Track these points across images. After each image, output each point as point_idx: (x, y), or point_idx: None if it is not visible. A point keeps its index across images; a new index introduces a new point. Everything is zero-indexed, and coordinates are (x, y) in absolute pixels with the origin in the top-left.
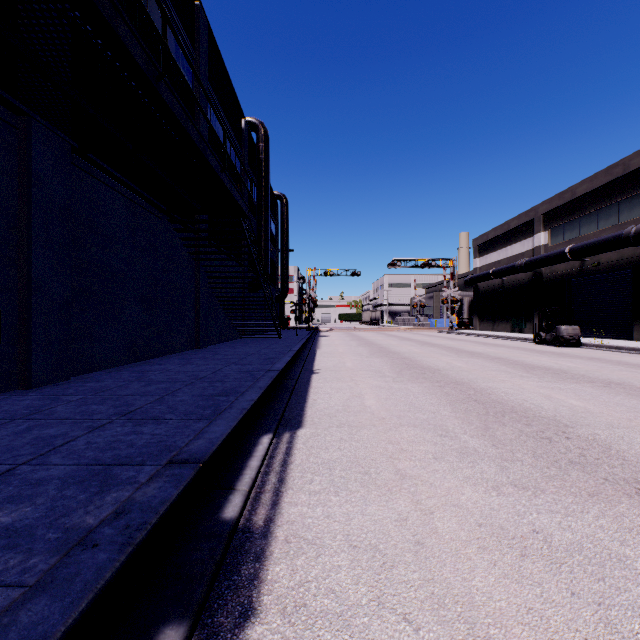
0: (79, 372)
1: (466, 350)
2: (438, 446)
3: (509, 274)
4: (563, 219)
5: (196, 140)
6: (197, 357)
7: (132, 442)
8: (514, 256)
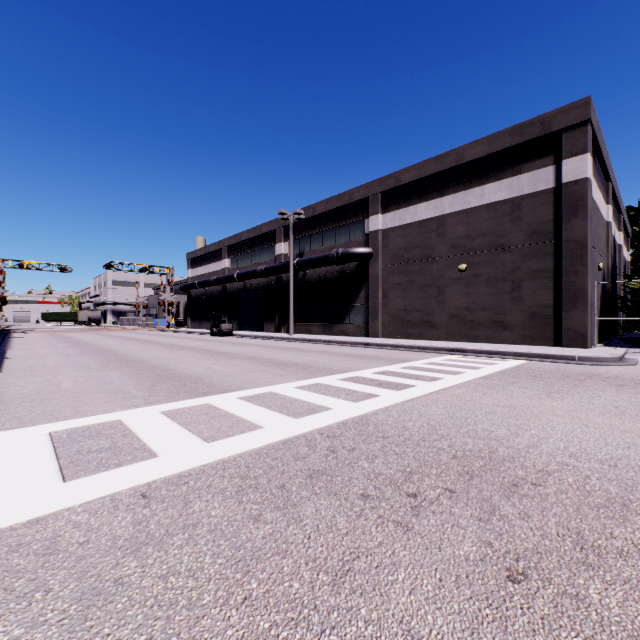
0: None
1: (155, 341)
2: (77, 369)
3: (208, 286)
4: (237, 253)
5: None
6: None
7: None
8: (213, 272)
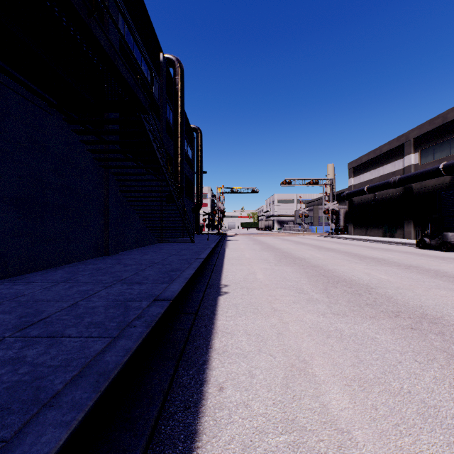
0: None
1: (365, 255)
2: None
3: (382, 189)
4: (433, 141)
5: None
6: (90, 269)
7: None
8: (385, 175)
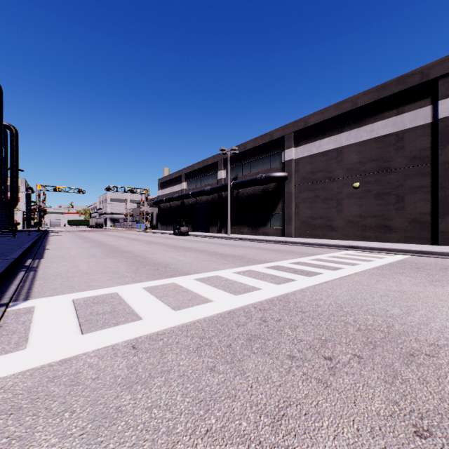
0: None
1: (137, 239)
2: (89, 257)
3: (172, 201)
4: (191, 178)
5: None
6: None
7: None
8: (175, 192)
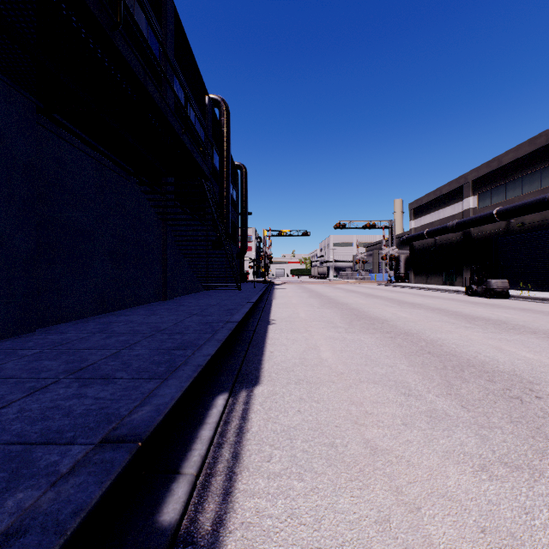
0: (46, 324)
1: (407, 301)
2: (404, 408)
3: (441, 234)
4: (490, 185)
5: (156, 99)
6: (162, 308)
7: (70, 409)
8: (446, 218)
